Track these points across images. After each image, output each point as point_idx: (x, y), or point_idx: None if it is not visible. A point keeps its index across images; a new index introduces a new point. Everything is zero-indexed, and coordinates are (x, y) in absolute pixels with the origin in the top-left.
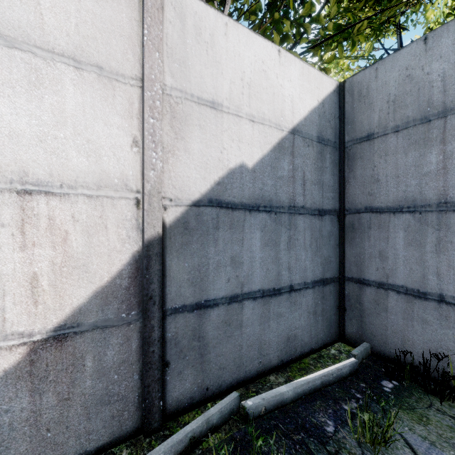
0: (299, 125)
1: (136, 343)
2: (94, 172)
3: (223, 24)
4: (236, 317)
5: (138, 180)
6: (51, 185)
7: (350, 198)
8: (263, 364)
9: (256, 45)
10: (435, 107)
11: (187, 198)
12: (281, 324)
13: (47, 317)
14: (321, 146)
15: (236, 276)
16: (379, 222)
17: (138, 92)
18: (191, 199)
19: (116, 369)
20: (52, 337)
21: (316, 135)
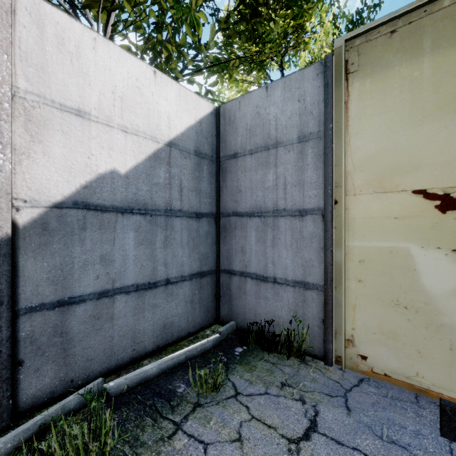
0: (176, 139)
1: None
2: None
3: (91, 38)
4: (106, 311)
5: None
6: None
7: (223, 204)
8: (137, 351)
9: (129, 63)
10: (272, 140)
11: (46, 200)
12: (157, 314)
13: None
14: (199, 158)
15: (106, 273)
16: (241, 224)
17: None
18: (52, 201)
19: None
20: None
21: (194, 149)
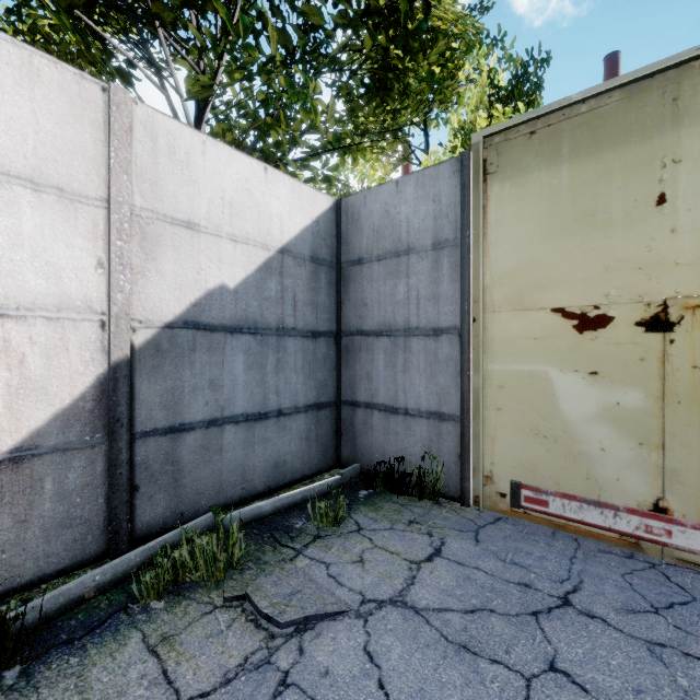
0: (289, 244)
1: (102, 466)
2: (54, 294)
3: (201, 142)
4: (216, 441)
5: (103, 302)
6: (7, 308)
7: (345, 320)
8: (247, 490)
9: (239, 162)
10: (403, 245)
11: (159, 320)
12: (268, 449)
13: (3, 439)
14: (315, 265)
15: (216, 400)
16: (367, 344)
17: (103, 213)
18: (164, 321)
19: (79, 492)
20: (8, 459)
21: (310, 254)
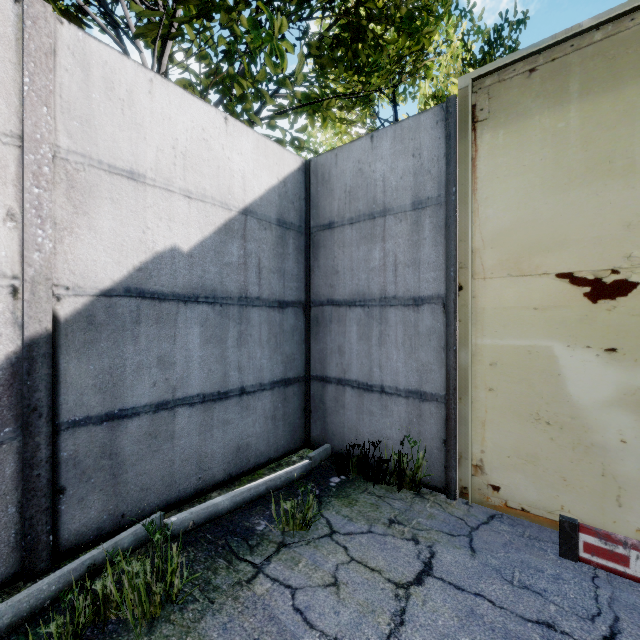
0: (253, 205)
1: (13, 467)
2: None
3: (147, 80)
4: (165, 427)
5: (15, 263)
6: None
7: (315, 289)
8: (204, 480)
9: (194, 109)
10: (378, 205)
11: (92, 287)
12: (228, 433)
13: None
14: (282, 229)
15: (165, 380)
16: (338, 315)
17: (15, 153)
18: (99, 287)
19: None
20: None
21: (276, 217)
